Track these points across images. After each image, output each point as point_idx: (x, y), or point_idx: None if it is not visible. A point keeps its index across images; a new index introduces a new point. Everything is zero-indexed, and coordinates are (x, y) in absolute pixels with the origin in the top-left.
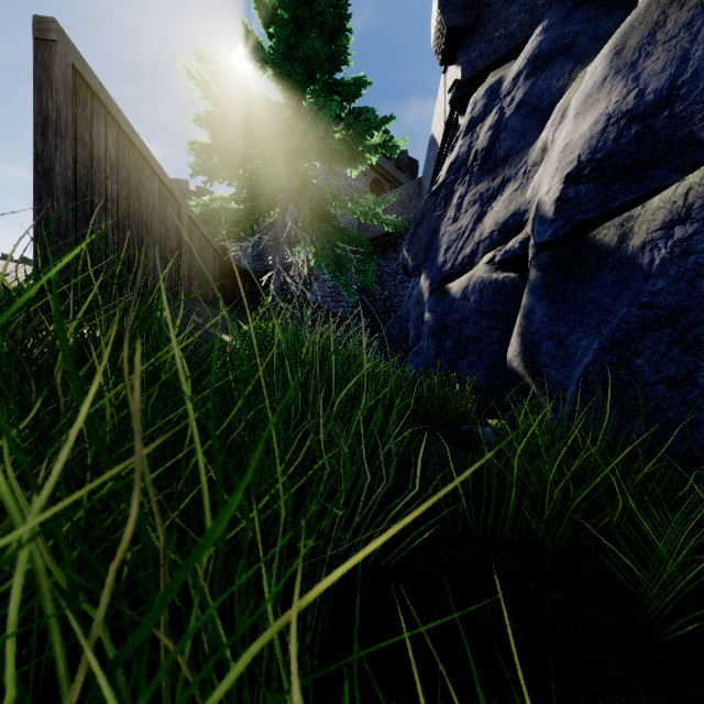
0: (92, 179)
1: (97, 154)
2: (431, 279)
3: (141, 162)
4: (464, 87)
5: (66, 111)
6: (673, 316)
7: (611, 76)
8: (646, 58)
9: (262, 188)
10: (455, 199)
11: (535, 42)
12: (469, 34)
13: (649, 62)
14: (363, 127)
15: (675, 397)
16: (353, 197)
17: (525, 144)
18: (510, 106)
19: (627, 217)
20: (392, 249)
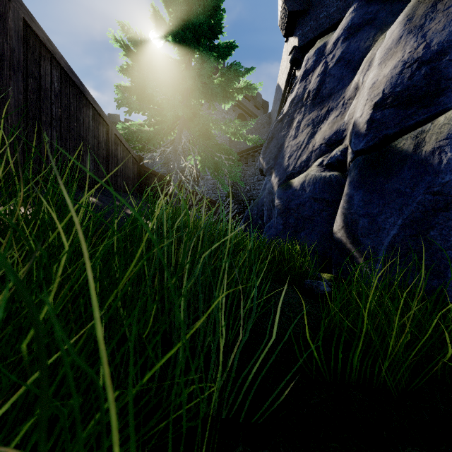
0: (41, 103)
1: (44, 86)
2: (279, 177)
3: (79, 94)
4: (300, 51)
5: (18, 52)
6: None
7: (405, 35)
8: (430, 22)
9: (165, 116)
10: (295, 123)
11: (348, 18)
12: (303, 16)
13: (433, 24)
14: (233, 75)
15: None
16: (226, 122)
17: (343, 85)
18: (332, 60)
19: (420, 131)
20: (251, 159)
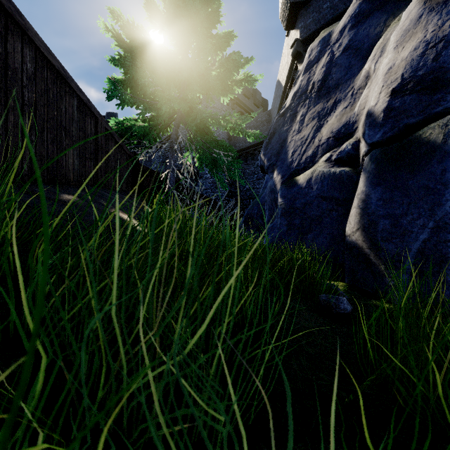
0: (7, 85)
1: (12, 65)
2: (282, 174)
3: (60, 80)
4: (302, 44)
5: None
6: None
7: (425, 13)
8: None
9: (160, 110)
10: (299, 117)
11: (355, 4)
12: (305, 7)
13: None
14: (232, 67)
15: None
16: (225, 116)
17: (351, 75)
18: (339, 49)
19: None
20: (251, 157)
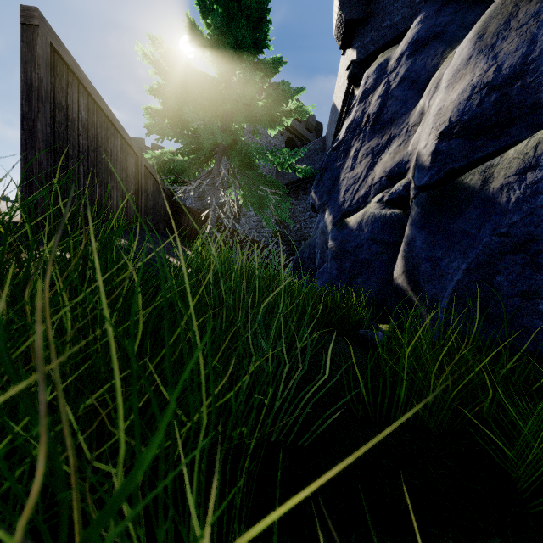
0: (68, 135)
1: (71, 116)
2: (333, 215)
3: (106, 122)
4: (359, 66)
5: (46, 81)
6: (526, 243)
7: (474, 55)
8: (502, 41)
9: (202, 144)
10: (352, 152)
11: (414, 30)
12: (362, 25)
13: (505, 44)
14: (280, 96)
15: (528, 307)
16: (273, 151)
17: (406, 109)
18: (395, 79)
19: (488, 165)
20: (302, 191)
